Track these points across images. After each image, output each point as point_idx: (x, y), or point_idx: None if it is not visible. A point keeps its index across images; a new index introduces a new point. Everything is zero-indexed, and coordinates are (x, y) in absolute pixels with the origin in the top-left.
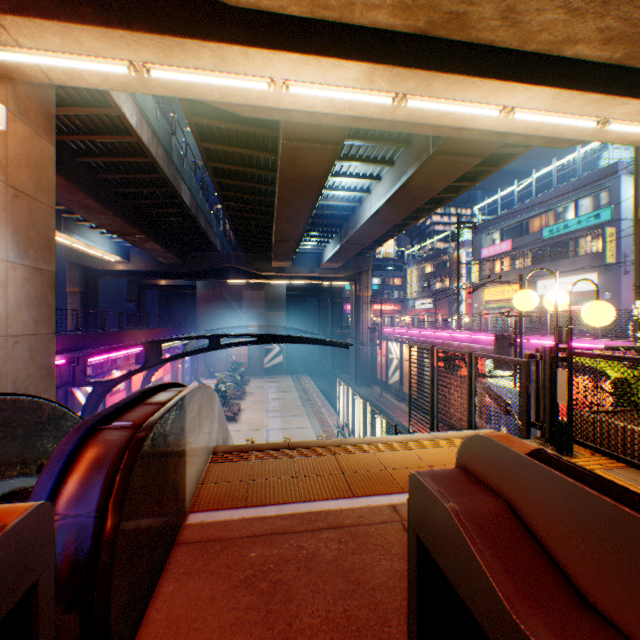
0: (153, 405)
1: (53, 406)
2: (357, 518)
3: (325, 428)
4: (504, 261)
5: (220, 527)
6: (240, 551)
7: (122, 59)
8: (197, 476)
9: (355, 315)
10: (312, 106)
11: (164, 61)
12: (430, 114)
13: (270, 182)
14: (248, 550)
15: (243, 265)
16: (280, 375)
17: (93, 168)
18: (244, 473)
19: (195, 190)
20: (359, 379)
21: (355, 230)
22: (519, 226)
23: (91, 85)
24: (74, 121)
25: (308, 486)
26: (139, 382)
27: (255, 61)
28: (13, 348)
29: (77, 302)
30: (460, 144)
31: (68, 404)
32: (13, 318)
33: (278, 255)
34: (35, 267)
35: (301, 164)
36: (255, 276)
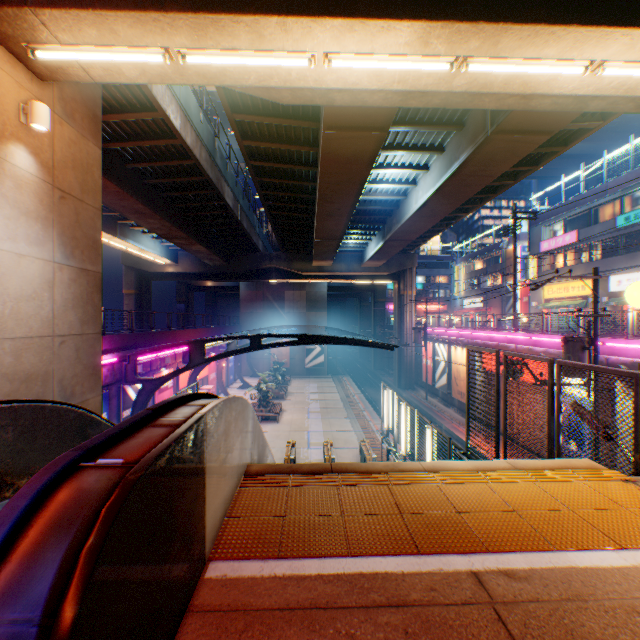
0: (162, 428)
1: (80, 412)
2: (427, 592)
3: (367, 432)
4: (568, 254)
5: (245, 588)
6: (268, 635)
7: (157, 46)
8: (222, 508)
9: (398, 315)
10: (356, 82)
11: (198, 44)
12: (495, 80)
13: (311, 178)
14: (279, 634)
15: (284, 265)
16: (321, 375)
17: (143, 174)
18: (278, 505)
19: (238, 192)
20: (402, 382)
21: (399, 225)
22: (586, 215)
23: (129, 80)
24: (124, 128)
25: (357, 531)
26: (186, 380)
27: (294, 33)
28: (59, 348)
29: (132, 303)
30: (524, 119)
31: (120, 400)
32: (59, 318)
33: (319, 254)
34: (81, 268)
35: (343, 155)
36: (296, 276)
